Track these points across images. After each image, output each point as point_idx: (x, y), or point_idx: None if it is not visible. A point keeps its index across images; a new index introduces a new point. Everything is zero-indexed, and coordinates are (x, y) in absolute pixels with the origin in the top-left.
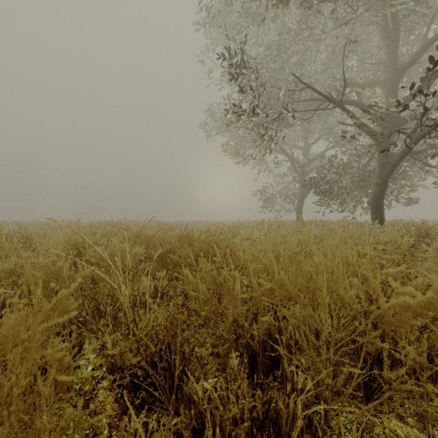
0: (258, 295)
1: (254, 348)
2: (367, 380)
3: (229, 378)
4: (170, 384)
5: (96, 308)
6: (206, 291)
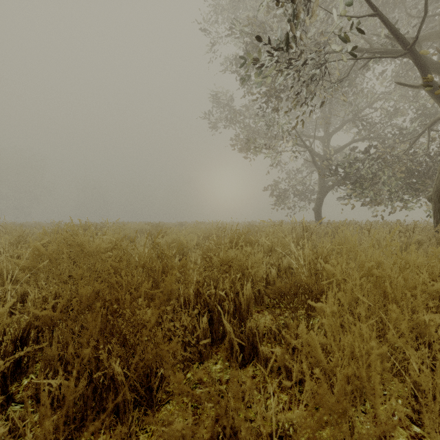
0: None
1: None
2: None
3: None
4: None
5: None
6: None
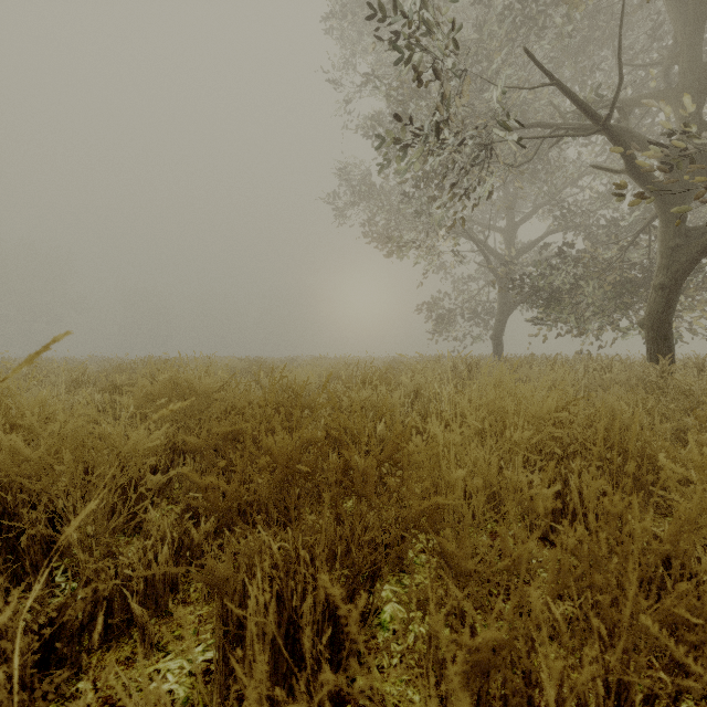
0: None
1: None
2: None
3: None
4: None
5: None
6: None
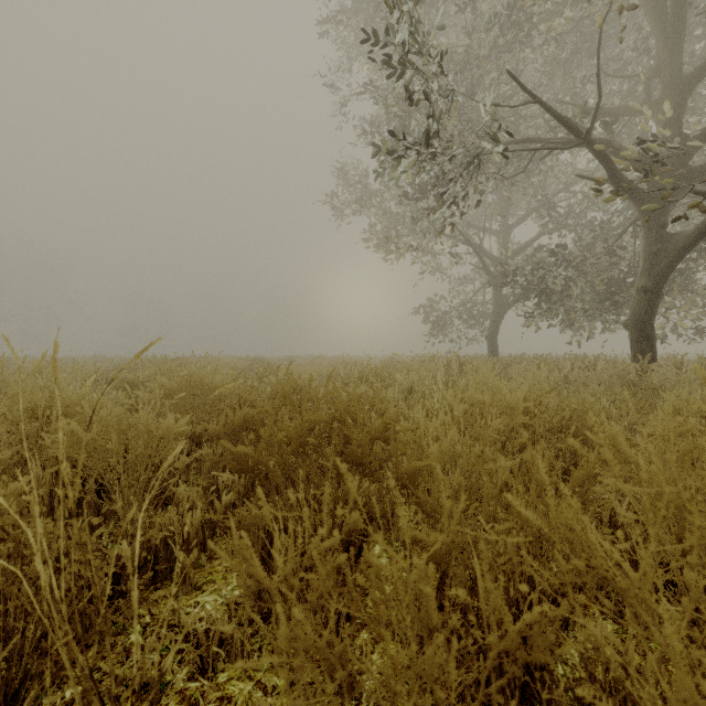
0: (509, 647)
1: None
2: None
3: None
4: None
5: None
6: (308, 626)
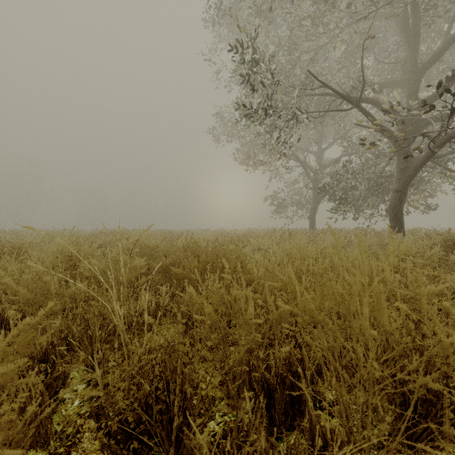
0: (275, 317)
1: (271, 383)
2: (410, 425)
3: (241, 426)
4: (169, 430)
5: (86, 331)
6: (213, 312)
